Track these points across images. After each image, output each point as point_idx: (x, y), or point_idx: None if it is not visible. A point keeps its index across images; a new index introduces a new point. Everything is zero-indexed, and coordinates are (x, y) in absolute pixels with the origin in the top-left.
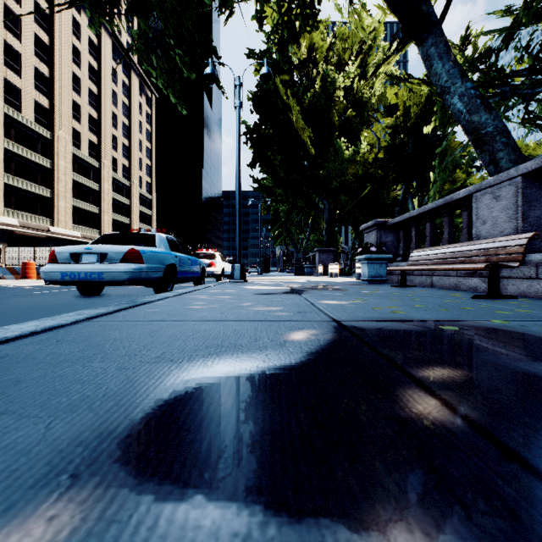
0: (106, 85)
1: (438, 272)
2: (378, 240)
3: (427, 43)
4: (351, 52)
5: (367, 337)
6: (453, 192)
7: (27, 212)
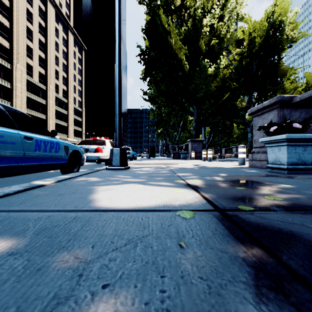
0: (51, 38)
1: None
2: (280, 119)
3: None
4: (212, 3)
5: None
6: None
7: None
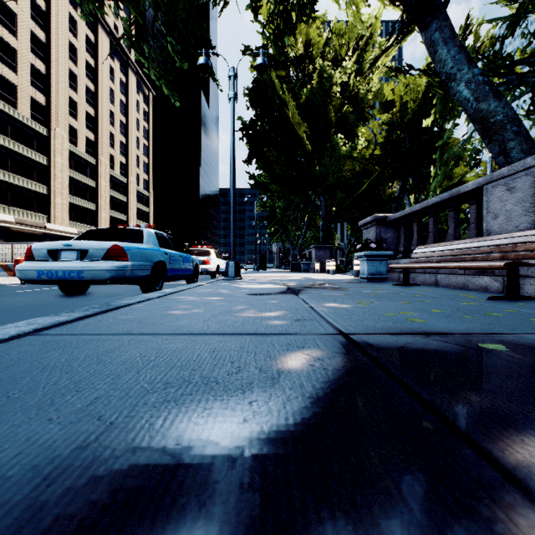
0: (103, 83)
1: (443, 270)
2: (377, 236)
3: (431, 28)
4: (348, 48)
5: (391, 364)
6: (450, 189)
7: (23, 209)
